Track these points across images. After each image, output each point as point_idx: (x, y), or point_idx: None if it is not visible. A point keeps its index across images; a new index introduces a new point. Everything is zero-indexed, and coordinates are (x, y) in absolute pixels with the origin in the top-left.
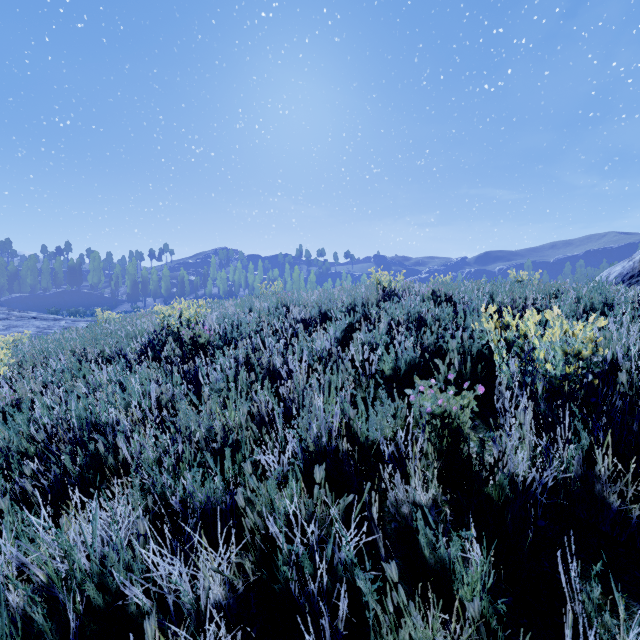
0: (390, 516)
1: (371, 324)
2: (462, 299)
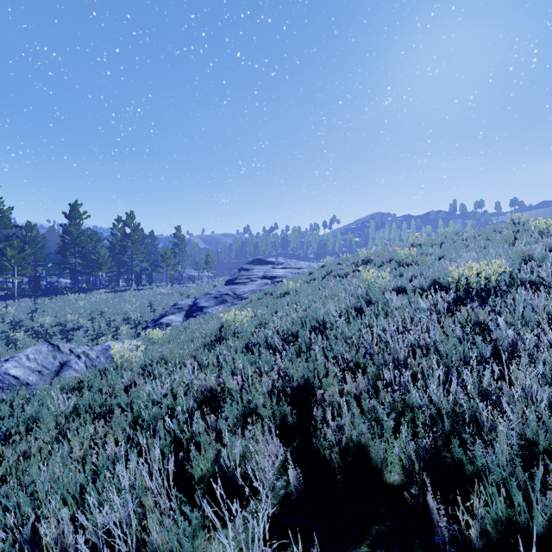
0: None
1: None
2: None
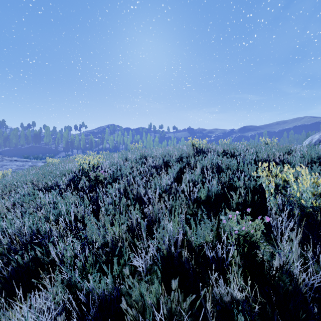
0: (215, 300)
1: (191, 168)
2: (239, 154)
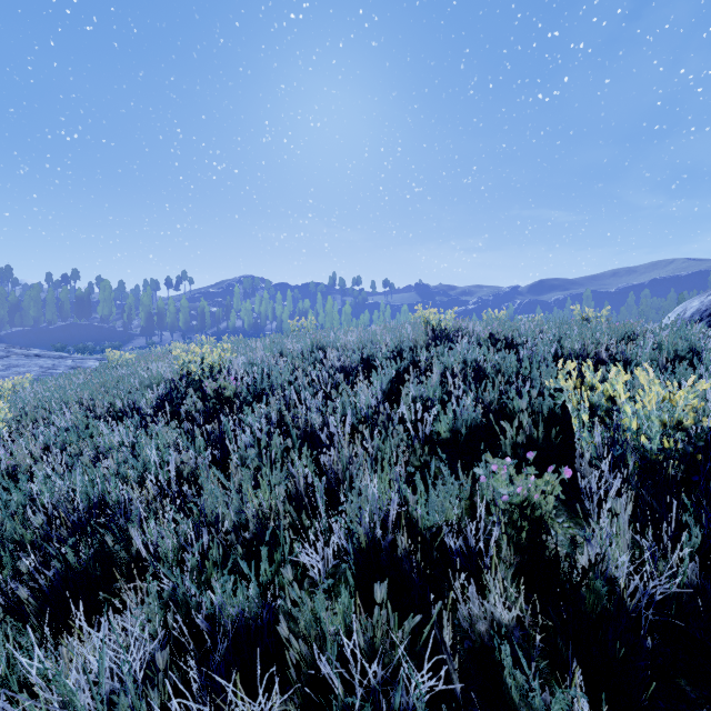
0: (461, 631)
1: (420, 372)
2: (524, 343)
